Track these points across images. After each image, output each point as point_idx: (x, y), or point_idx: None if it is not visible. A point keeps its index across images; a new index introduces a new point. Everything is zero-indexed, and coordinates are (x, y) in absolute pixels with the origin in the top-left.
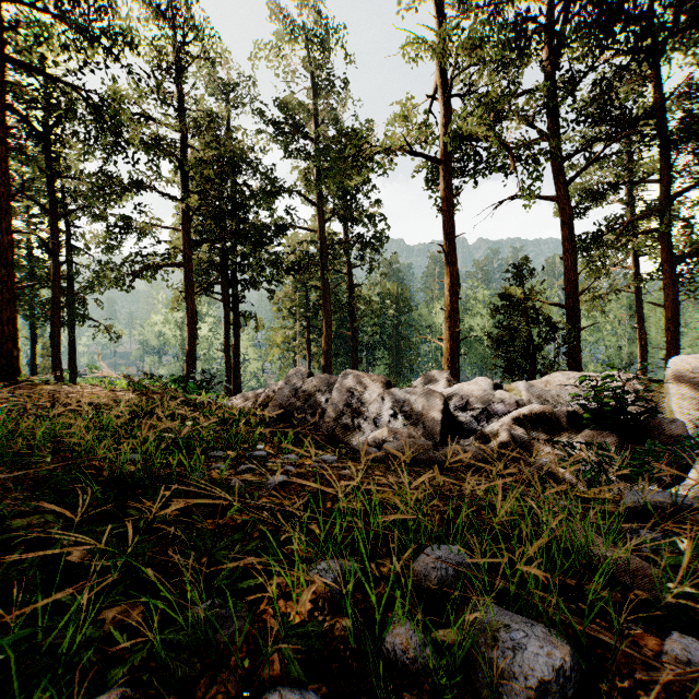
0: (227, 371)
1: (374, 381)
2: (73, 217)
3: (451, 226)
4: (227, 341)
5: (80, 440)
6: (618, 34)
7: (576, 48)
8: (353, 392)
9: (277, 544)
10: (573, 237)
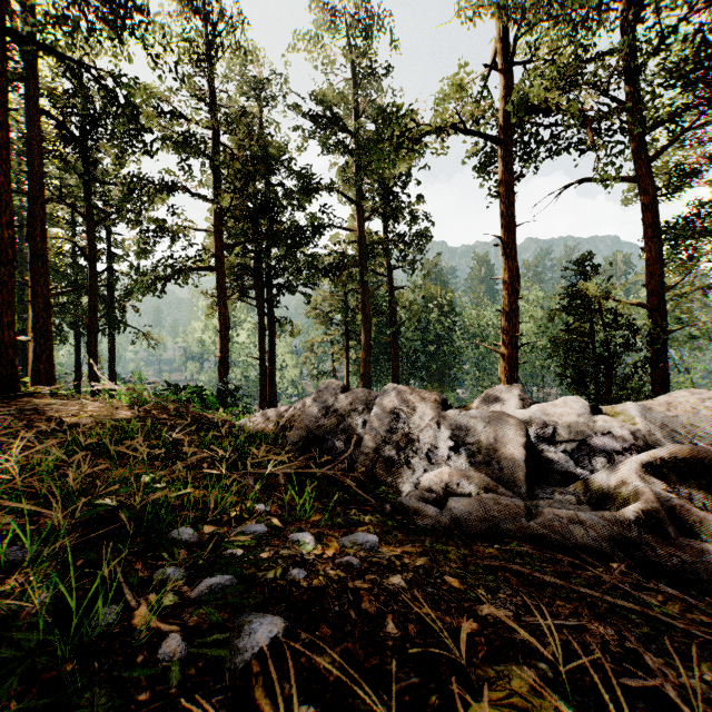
0: (262, 379)
1: (425, 400)
2: (109, 223)
3: (509, 215)
4: (262, 348)
5: None
6: None
7: (659, 0)
8: (398, 414)
9: None
10: (658, 223)
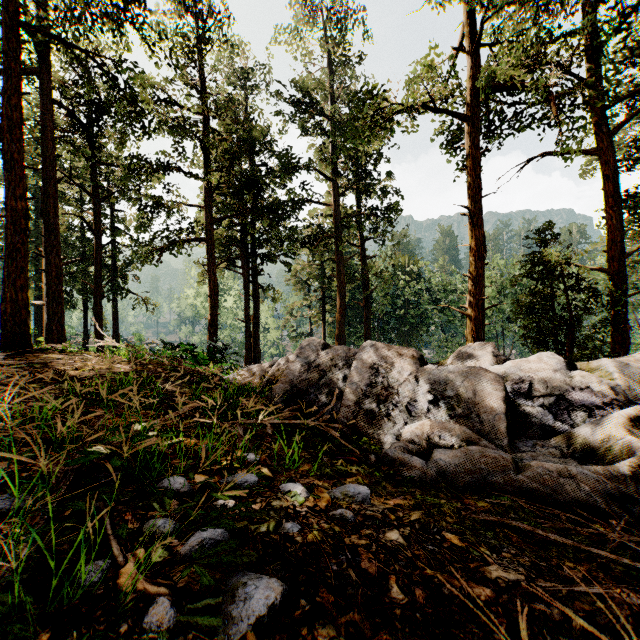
0: (247, 340)
1: (402, 356)
2: (113, 200)
3: (475, 186)
4: (247, 311)
5: None
6: None
7: None
8: (377, 369)
9: None
10: (618, 193)
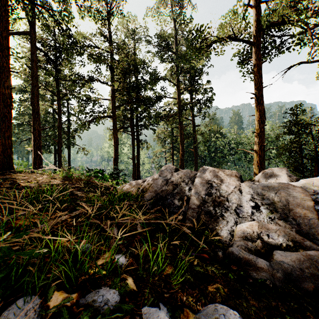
0: (133, 168)
1: (228, 175)
2: (67, 98)
3: (259, 81)
4: (133, 154)
5: None
6: None
7: None
8: (211, 184)
9: None
10: None
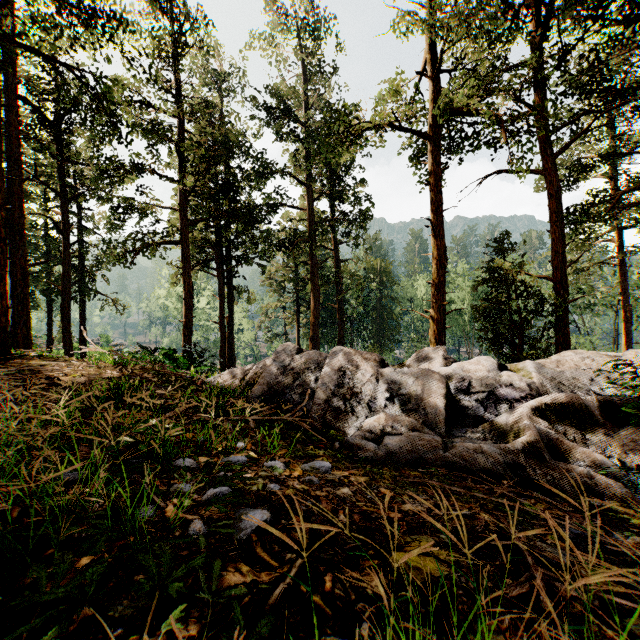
0: (222, 342)
1: (366, 359)
2: (82, 200)
3: (438, 200)
4: (222, 313)
5: None
6: (612, 1)
7: (563, 21)
8: (344, 371)
9: None
10: (561, 210)
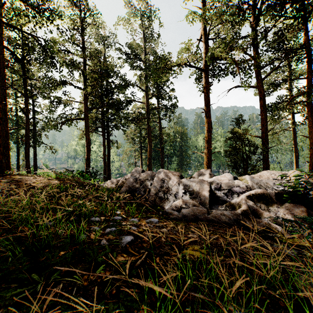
0: (104, 167)
1: (174, 175)
2: (35, 97)
3: (208, 100)
4: (104, 153)
5: (5, 227)
6: (288, 8)
7: (266, 16)
8: (164, 180)
9: (127, 301)
10: (265, 105)
